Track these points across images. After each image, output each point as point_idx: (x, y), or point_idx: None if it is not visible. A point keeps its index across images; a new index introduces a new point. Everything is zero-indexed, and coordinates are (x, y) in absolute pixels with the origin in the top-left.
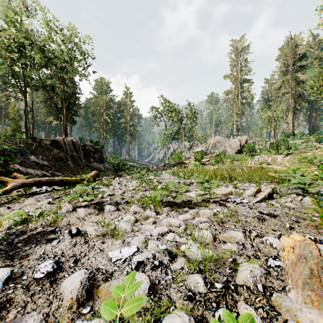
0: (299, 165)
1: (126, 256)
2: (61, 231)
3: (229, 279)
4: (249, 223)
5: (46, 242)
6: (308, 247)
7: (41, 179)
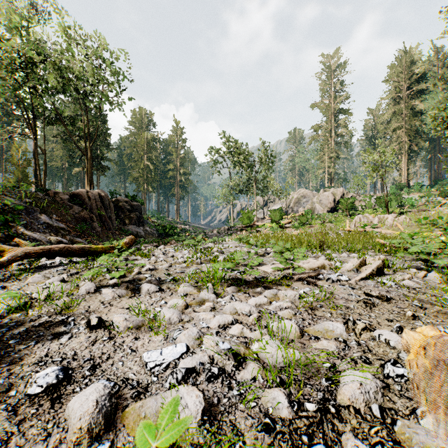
0: (417, 229)
1: (169, 360)
2: (75, 321)
3: (327, 397)
4: (351, 309)
5: (52, 338)
6: (447, 347)
7: (52, 248)
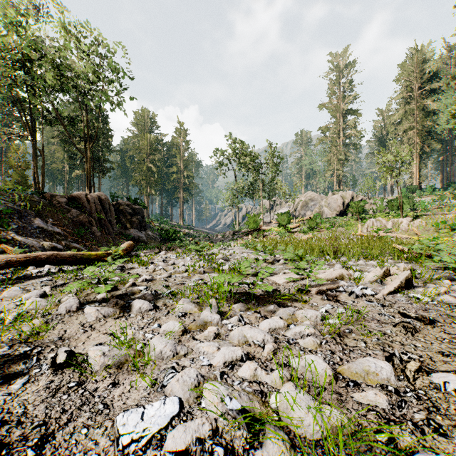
0: (434, 233)
1: (152, 431)
2: (42, 354)
3: None
4: (389, 337)
5: (2, 383)
6: None
7: (39, 255)
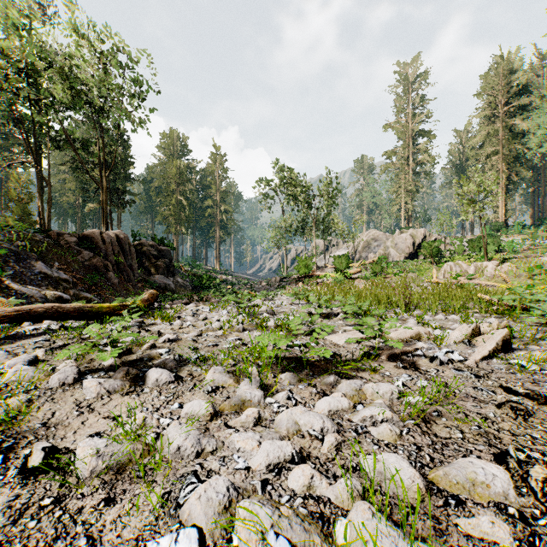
0: (527, 280)
1: None
2: (14, 450)
3: None
4: (493, 423)
5: None
6: None
7: (35, 308)
